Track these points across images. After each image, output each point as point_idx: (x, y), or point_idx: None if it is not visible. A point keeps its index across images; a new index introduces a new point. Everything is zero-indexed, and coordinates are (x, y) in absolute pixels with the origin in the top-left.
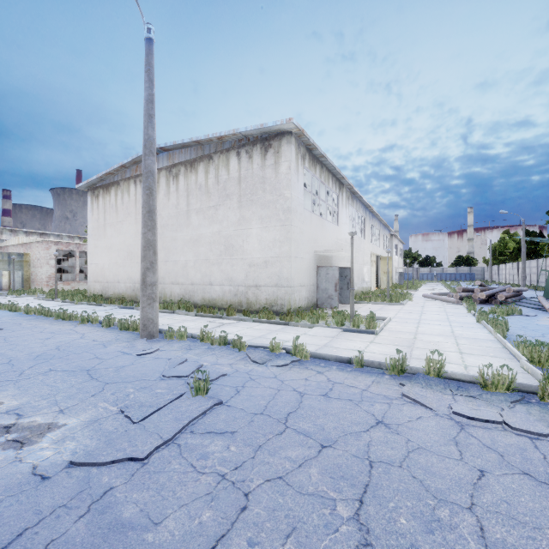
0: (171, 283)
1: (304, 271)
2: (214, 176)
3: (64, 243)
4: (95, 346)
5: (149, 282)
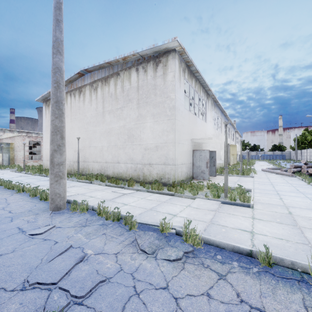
0: (92, 161)
1: (185, 153)
2: (121, 86)
3: (34, 136)
4: (3, 219)
5: (56, 162)
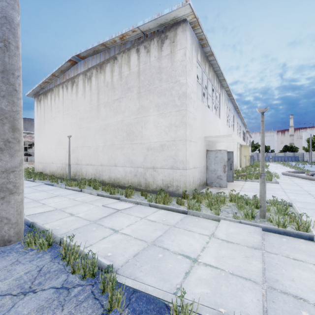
0: (86, 164)
1: (197, 154)
2: (118, 73)
3: (29, 136)
4: None
5: (2, 168)
